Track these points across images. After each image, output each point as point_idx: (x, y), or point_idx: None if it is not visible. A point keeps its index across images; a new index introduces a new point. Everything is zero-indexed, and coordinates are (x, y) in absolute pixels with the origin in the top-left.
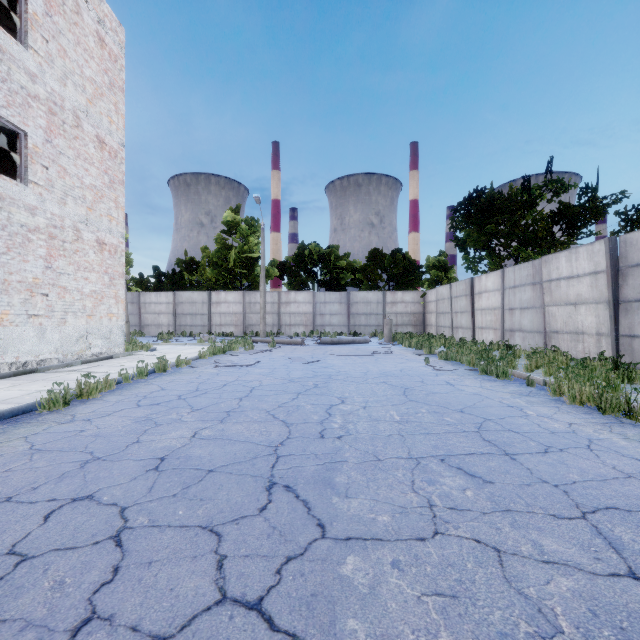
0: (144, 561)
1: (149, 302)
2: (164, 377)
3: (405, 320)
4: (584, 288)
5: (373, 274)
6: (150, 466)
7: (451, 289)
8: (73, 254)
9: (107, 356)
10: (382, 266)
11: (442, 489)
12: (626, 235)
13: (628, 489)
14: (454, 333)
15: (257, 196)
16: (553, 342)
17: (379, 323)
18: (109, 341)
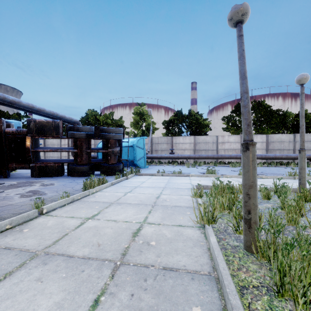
0: None
1: None
2: None
3: None
4: None
5: None
6: None
7: None
8: None
9: None
10: None
11: None
12: (46, 139)
13: None
14: None
15: None
16: None
17: None
18: None
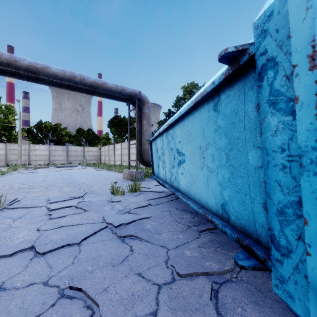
0: (55, 182)
1: None
2: (7, 176)
3: (93, 158)
4: (135, 150)
5: (79, 139)
6: (42, 180)
7: (109, 147)
8: None
9: None
10: (83, 136)
11: (90, 178)
12: None
13: (111, 176)
14: (110, 162)
15: (18, 99)
16: (130, 164)
17: (82, 159)
18: None
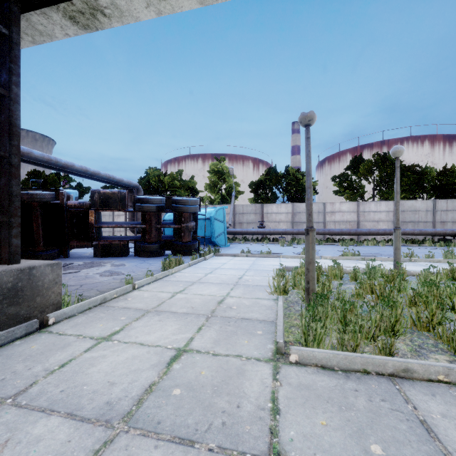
0: None
1: None
2: None
3: None
4: None
5: None
6: None
7: None
8: None
9: None
10: None
11: None
12: None
13: None
14: None
15: None
16: None
17: None
18: None
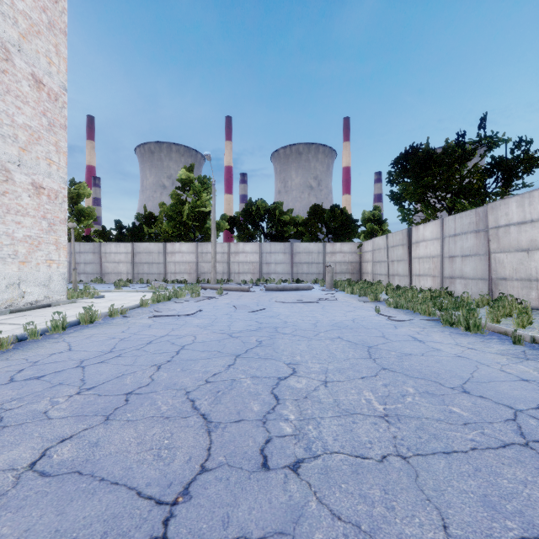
0: None
1: (109, 252)
2: (85, 330)
3: (343, 268)
4: None
5: (314, 227)
6: None
7: (387, 239)
8: (1, 196)
9: (44, 304)
10: (322, 220)
11: None
12: None
13: None
14: (390, 280)
15: (208, 153)
16: (500, 289)
17: (320, 271)
18: (48, 288)
